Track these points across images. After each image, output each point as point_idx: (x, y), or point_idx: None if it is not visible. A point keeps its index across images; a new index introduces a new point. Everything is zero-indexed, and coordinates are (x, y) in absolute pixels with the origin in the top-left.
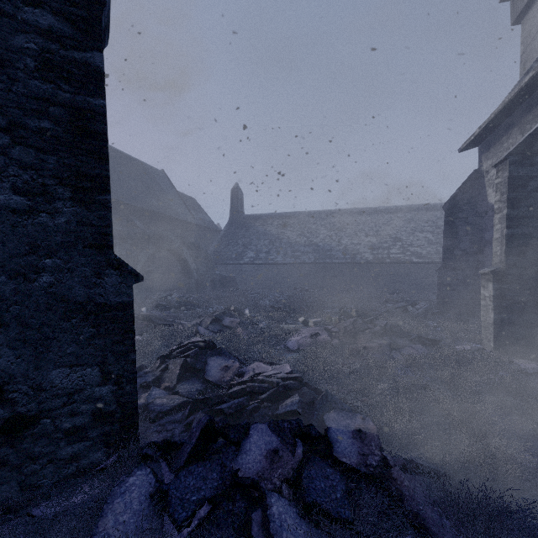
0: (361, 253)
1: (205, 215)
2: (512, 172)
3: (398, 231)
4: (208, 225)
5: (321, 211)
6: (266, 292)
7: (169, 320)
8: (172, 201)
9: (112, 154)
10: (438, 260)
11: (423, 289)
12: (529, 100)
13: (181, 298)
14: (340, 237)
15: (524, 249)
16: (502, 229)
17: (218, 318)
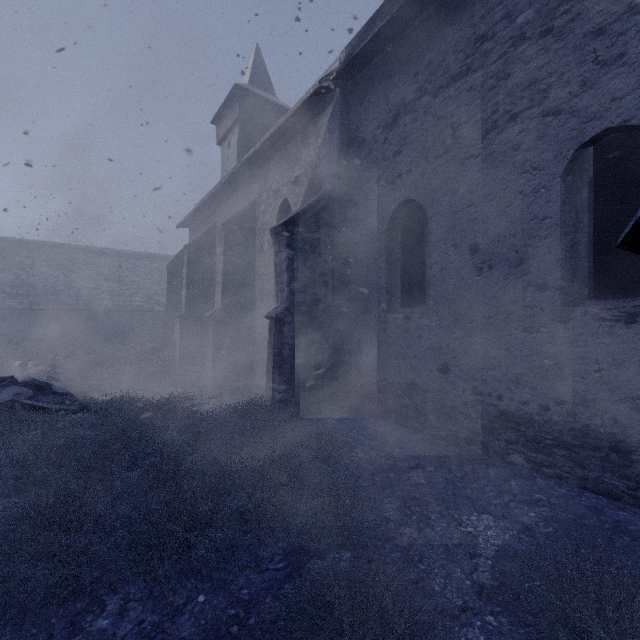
0: (100, 299)
1: None
2: (189, 257)
3: (143, 279)
4: None
5: (41, 242)
6: None
7: None
8: None
9: None
10: None
11: None
12: (206, 213)
13: None
14: (71, 279)
15: (195, 303)
16: (185, 290)
17: None
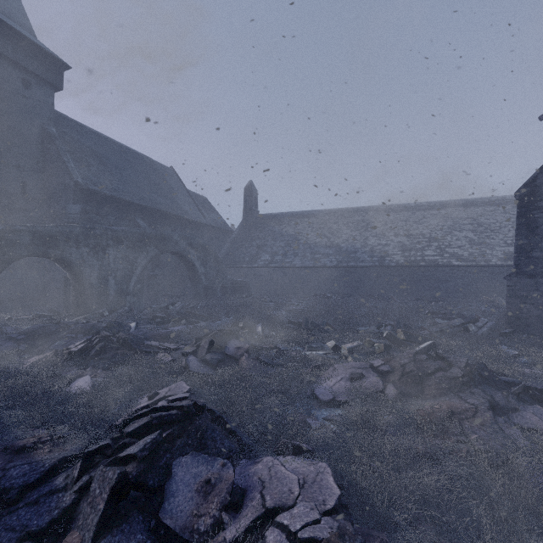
0: (391, 255)
1: (217, 215)
2: None
3: (432, 230)
4: (219, 226)
5: (343, 209)
6: (282, 300)
7: (154, 345)
8: (181, 199)
9: (115, 148)
10: (483, 263)
11: (465, 297)
12: None
13: (185, 307)
14: (366, 237)
15: None
16: None
17: (220, 343)
